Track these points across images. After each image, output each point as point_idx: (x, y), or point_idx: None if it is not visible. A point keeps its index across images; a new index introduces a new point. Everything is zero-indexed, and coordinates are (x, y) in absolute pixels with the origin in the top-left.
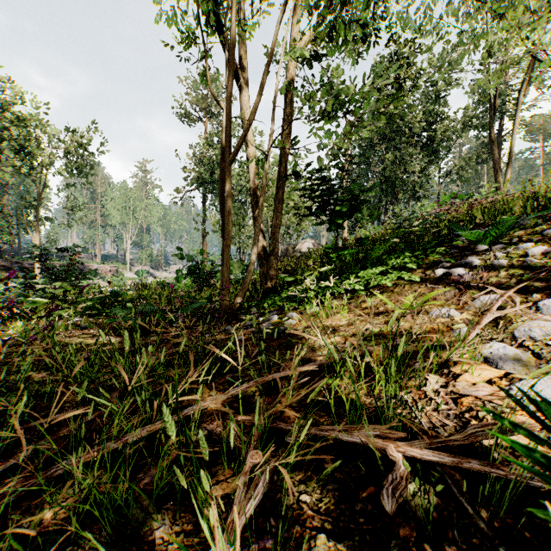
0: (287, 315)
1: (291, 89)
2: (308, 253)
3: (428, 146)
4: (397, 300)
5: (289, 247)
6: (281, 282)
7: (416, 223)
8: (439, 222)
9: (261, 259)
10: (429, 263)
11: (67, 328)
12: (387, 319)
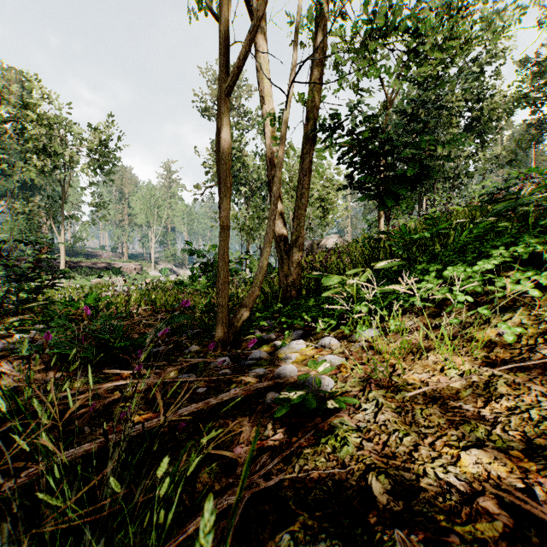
0: (320, 342)
1: (321, 16)
2: (336, 248)
3: (470, 128)
4: None
5: (313, 243)
6: (306, 283)
7: (524, 191)
8: None
9: (280, 252)
10: None
11: None
12: None
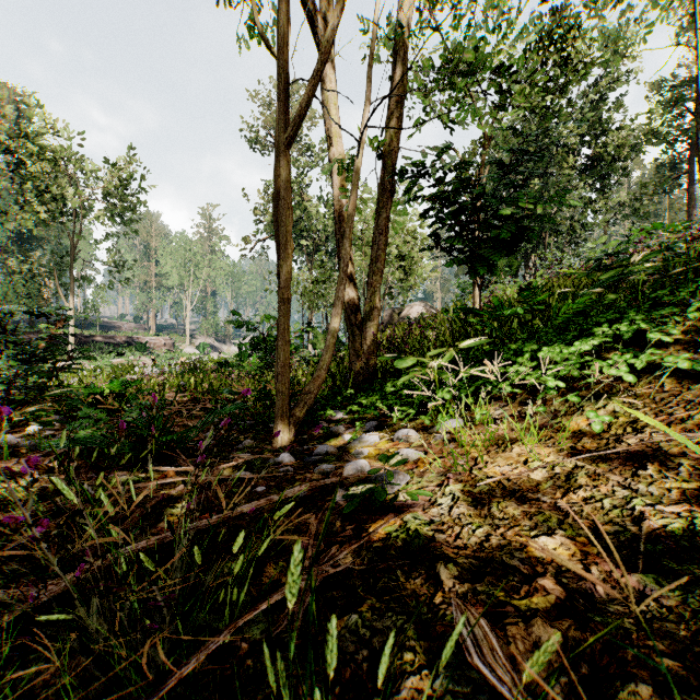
0: (397, 434)
1: (400, 42)
2: (421, 319)
3: (589, 169)
4: (665, 417)
5: (393, 312)
6: (383, 364)
7: (635, 258)
8: (692, 252)
9: (351, 327)
10: (690, 332)
11: (12, 446)
12: (686, 485)
